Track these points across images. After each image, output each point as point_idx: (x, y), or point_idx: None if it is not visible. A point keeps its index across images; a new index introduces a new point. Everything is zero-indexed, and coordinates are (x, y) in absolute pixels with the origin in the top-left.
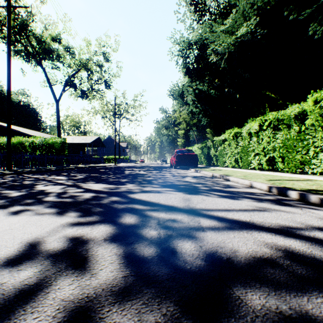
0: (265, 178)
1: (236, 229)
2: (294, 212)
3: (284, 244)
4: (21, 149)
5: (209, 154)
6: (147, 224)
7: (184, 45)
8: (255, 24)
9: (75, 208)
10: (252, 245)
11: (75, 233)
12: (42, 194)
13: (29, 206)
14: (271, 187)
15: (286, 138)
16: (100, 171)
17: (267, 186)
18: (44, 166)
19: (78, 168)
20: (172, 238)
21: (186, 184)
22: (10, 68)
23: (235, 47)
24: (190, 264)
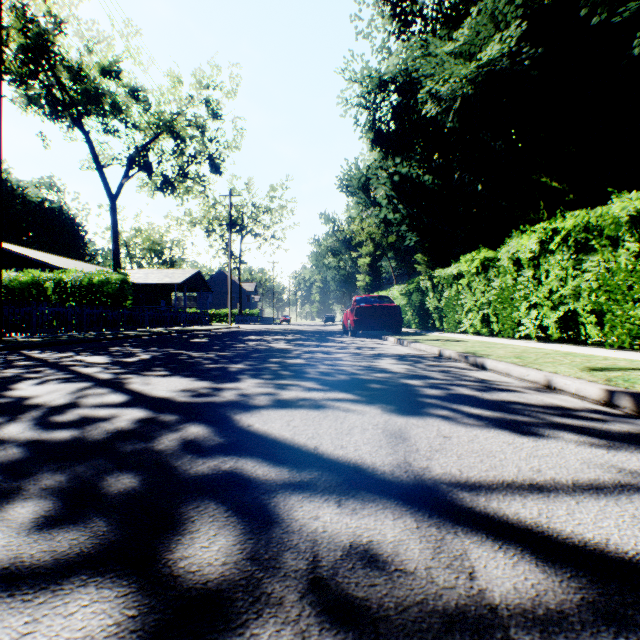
0: (573, 365)
1: None
2: None
3: None
4: (37, 295)
5: (423, 306)
6: (267, 583)
7: (371, 85)
8: (517, 38)
9: (55, 477)
10: None
11: None
12: (8, 413)
13: None
14: (614, 395)
15: (609, 268)
16: (194, 342)
17: (600, 391)
18: (81, 331)
19: (151, 336)
20: None
21: (385, 380)
22: None
23: (476, 85)
24: None
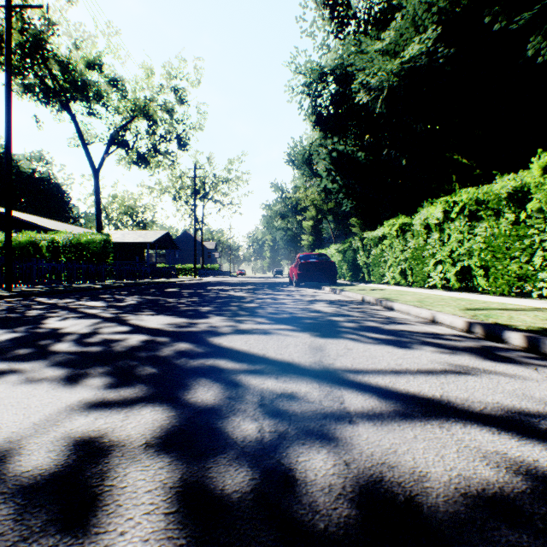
0: (457, 306)
1: (417, 419)
2: (524, 377)
3: (523, 457)
4: (33, 252)
5: (355, 262)
6: (238, 405)
7: (313, 76)
8: (434, 40)
9: (105, 368)
10: (456, 460)
11: (89, 429)
12: (52, 337)
13: (18, 363)
14: (471, 324)
15: (493, 233)
16: (167, 291)
17: (463, 322)
18: (72, 283)
19: (130, 286)
20: (288, 442)
21: (316, 317)
22: (10, 113)
23: (400, 78)
24: (324, 515)
